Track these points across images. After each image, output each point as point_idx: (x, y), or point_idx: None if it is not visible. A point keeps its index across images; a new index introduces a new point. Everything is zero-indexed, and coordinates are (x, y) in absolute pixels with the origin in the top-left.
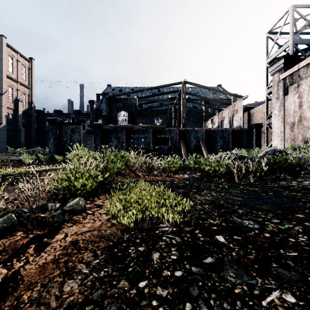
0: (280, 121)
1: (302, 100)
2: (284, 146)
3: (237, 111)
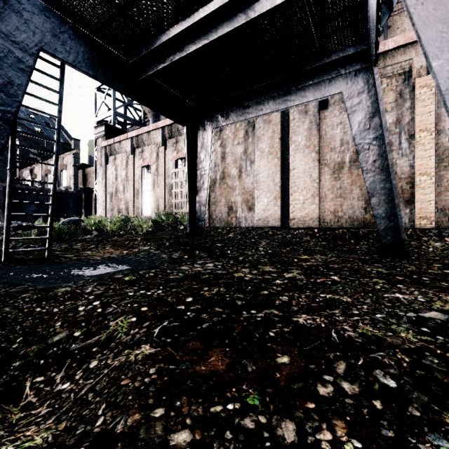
0: (103, 189)
1: (117, 173)
2: (106, 216)
3: (66, 166)
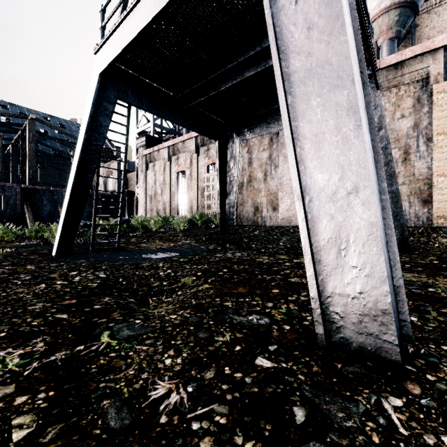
0: (144, 192)
1: (156, 177)
2: (146, 216)
3: (112, 172)
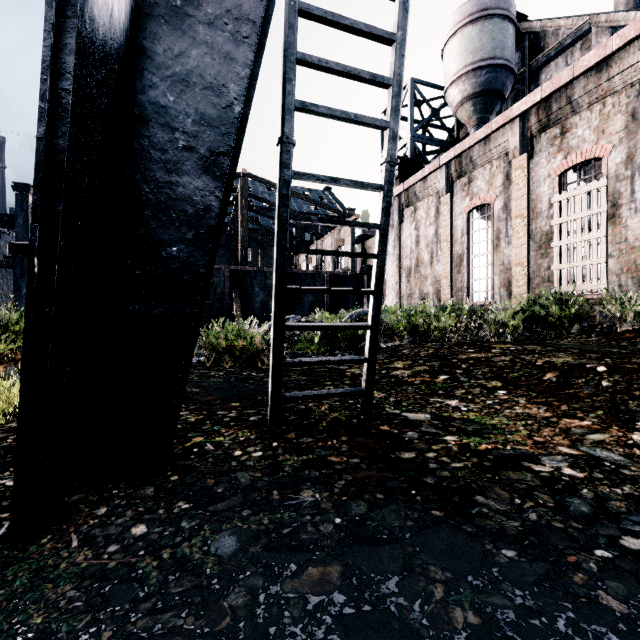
0: (395, 264)
1: (419, 233)
2: (400, 306)
3: (343, 240)
